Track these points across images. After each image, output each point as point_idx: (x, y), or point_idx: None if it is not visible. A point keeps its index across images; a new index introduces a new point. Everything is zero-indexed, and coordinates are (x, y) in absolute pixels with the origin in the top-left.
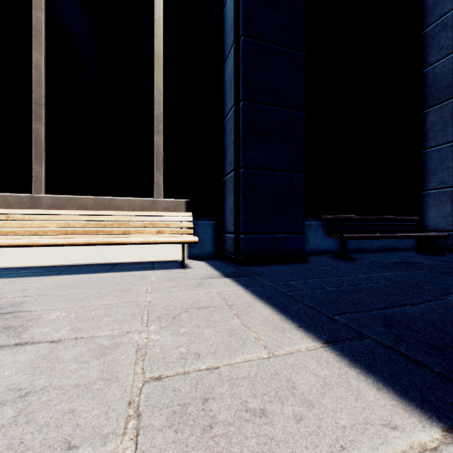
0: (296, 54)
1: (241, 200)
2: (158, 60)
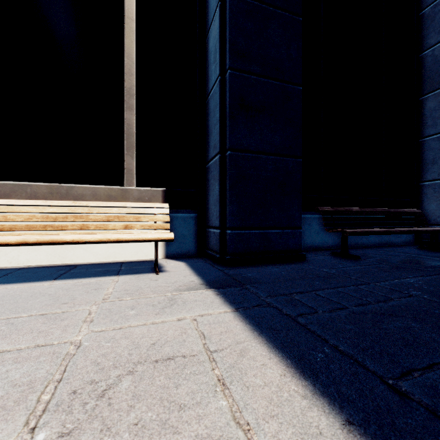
0: (292, 19)
1: (228, 189)
2: (129, 22)
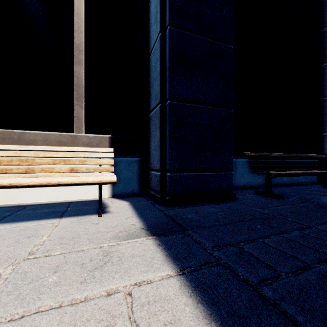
0: None
1: (168, 135)
2: None
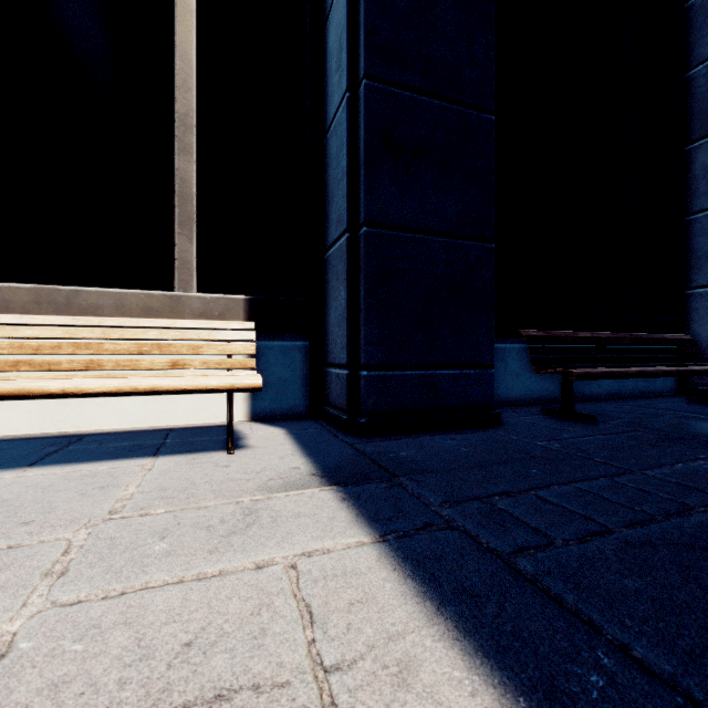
0: None
1: (363, 295)
2: None
